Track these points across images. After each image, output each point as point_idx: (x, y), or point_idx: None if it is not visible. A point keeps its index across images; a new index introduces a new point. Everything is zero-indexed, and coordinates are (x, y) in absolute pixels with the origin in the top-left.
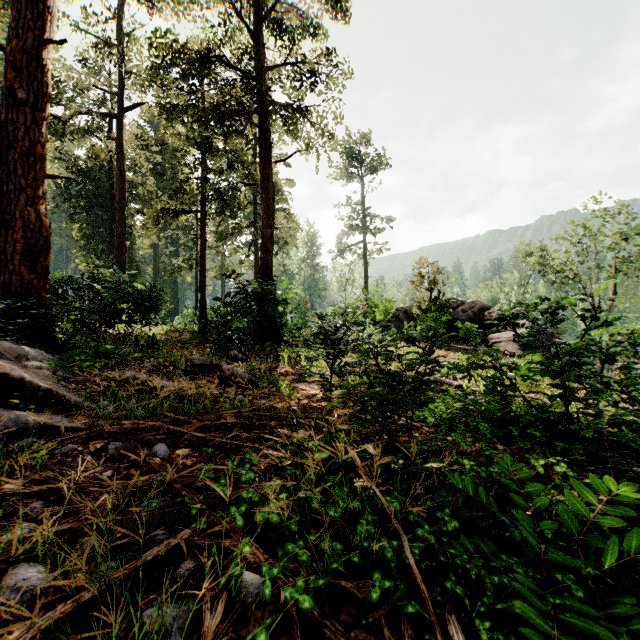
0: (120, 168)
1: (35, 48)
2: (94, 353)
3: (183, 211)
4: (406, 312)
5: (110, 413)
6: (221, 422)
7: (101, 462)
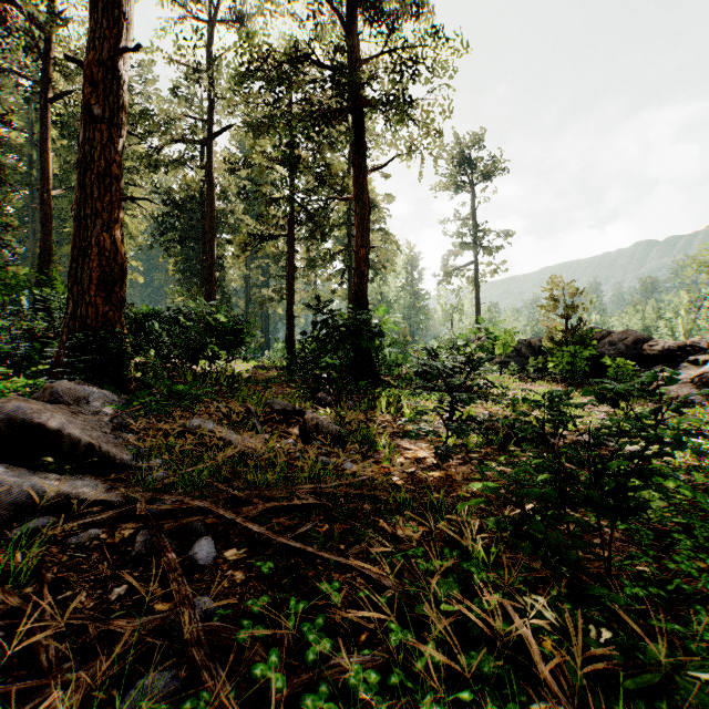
0: (210, 196)
1: (110, 59)
2: (168, 393)
3: (270, 235)
4: (530, 345)
5: (156, 480)
6: (294, 502)
7: (70, 608)
